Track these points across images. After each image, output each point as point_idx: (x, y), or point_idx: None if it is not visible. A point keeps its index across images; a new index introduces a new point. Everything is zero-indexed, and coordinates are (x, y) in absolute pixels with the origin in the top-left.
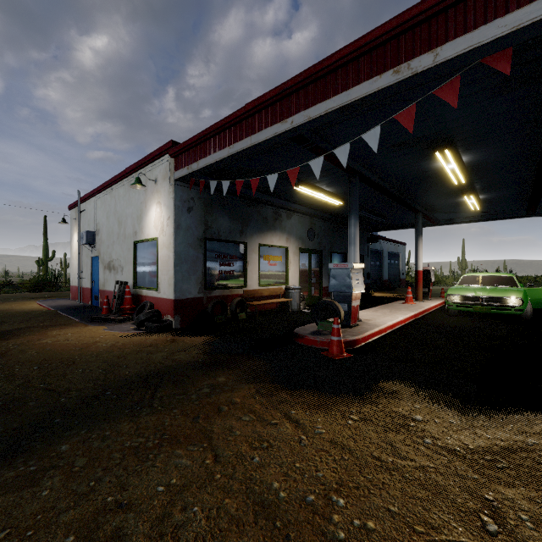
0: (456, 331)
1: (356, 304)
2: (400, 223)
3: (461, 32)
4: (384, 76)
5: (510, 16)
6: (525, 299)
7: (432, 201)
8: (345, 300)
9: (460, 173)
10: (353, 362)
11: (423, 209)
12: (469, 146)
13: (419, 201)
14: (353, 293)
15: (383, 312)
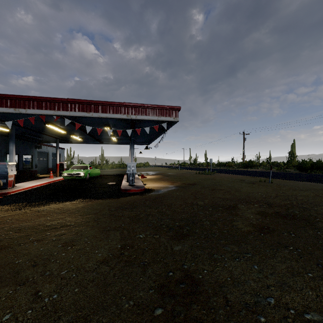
0: (59, 186)
1: (11, 179)
2: (54, 140)
3: (33, 108)
4: (11, 109)
5: (42, 110)
6: (86, 173)
7: (61, 135)
8: (5, 178)
9: (62, 130)
10: (2, 198)
11: (59, 137)
12: (59, 124)
13: (56, 134)
14: (9, 175)
15: (32, 182)
